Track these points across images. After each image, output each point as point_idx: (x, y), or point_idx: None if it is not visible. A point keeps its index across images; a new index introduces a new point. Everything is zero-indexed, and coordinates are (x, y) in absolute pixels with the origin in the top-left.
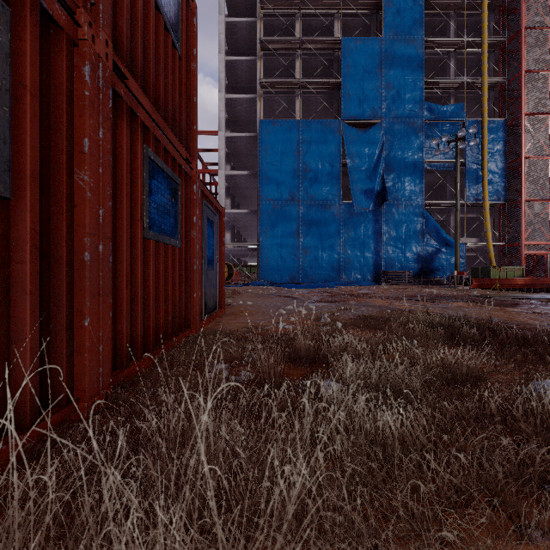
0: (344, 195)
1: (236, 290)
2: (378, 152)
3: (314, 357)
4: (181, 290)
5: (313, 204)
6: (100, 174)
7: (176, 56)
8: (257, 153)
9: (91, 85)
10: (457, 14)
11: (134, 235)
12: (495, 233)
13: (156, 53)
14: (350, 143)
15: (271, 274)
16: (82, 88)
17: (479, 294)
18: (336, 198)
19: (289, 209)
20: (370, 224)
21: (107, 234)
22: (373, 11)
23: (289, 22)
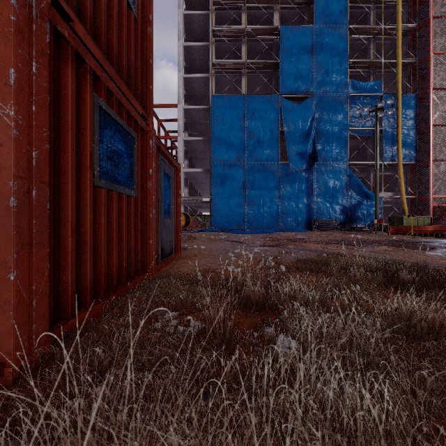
0: (281, 157)
1: (192, 235)
2: (310, 121)
3: (263, 304)
4: (137, 236)
5: (256, 164)
6: (34, 113)
7: (131, 16)
8: (210, 122)
9: (19, 10)
10: (375, 6)
11: (82, 182)
12: (407, 188)
13: (109, 7)
14: (286, 113)
15: (221, 222)
16: (7, 12)
17: (397, 239)
18: (275, 159)
19: (236, 168)
20: (304, 181)
21: (43, 178)
22: (306, 4)
23: (236, 14)
